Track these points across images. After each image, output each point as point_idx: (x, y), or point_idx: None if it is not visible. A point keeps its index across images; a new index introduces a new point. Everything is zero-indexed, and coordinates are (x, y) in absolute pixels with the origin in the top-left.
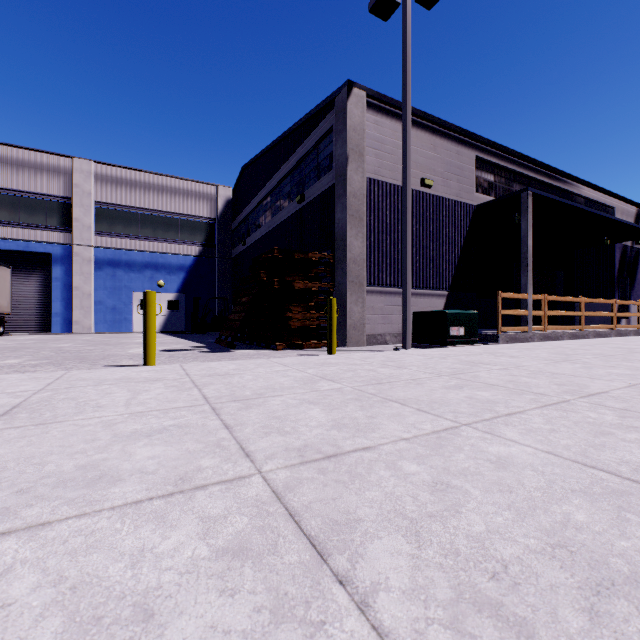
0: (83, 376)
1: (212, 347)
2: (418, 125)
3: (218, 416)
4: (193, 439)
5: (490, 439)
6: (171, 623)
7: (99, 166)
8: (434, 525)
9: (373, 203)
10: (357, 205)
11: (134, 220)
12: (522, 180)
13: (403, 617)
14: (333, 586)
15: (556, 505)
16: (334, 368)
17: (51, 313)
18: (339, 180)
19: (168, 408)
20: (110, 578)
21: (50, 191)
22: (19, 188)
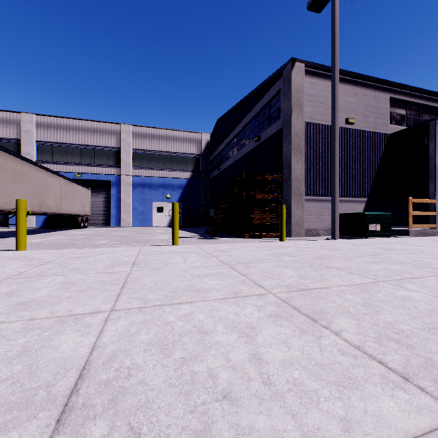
0: (151, 249)
1: (204, 236)
2: (343, 81)
3: (235, 270)
4: (229, 279)
5: (398, 288)
6: (262, 330)
7: (134, 127)
8: (366, 317)
9: (309, 139)
10: (298, 141)
11: (153, 158)
12: (431, 111)
13: (355, 338)
14: (322, 328)
15: (435, 316)
16: (289, 249)
17: (110, 215)
18: (285, 125)
19: (207, 265)
20: (231, 318)
21: (109, 144)
22: (94, 144)
